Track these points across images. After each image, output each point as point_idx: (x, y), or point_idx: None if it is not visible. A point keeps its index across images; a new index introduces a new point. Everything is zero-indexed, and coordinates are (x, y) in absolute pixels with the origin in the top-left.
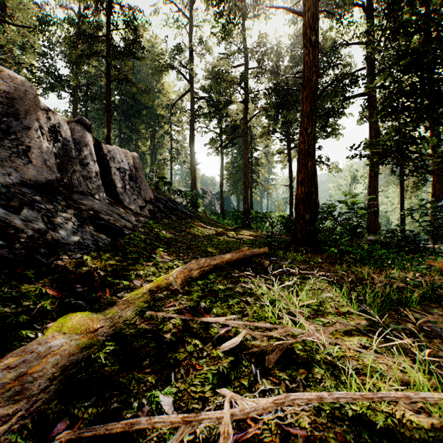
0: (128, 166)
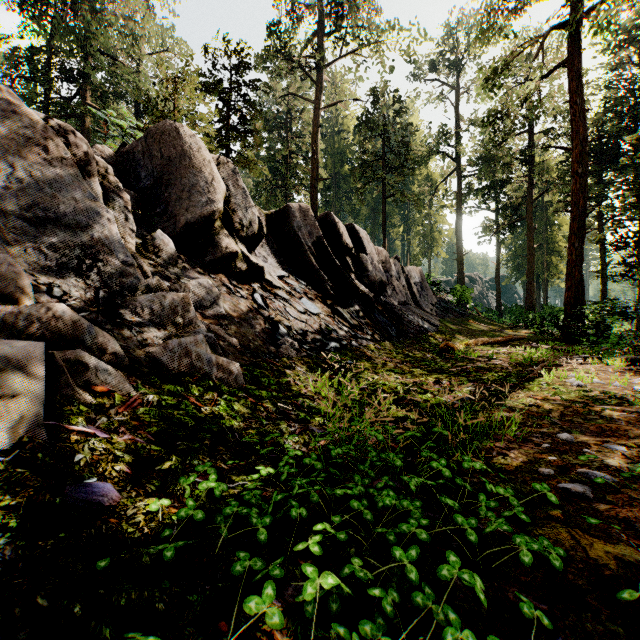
0: (418, 280)
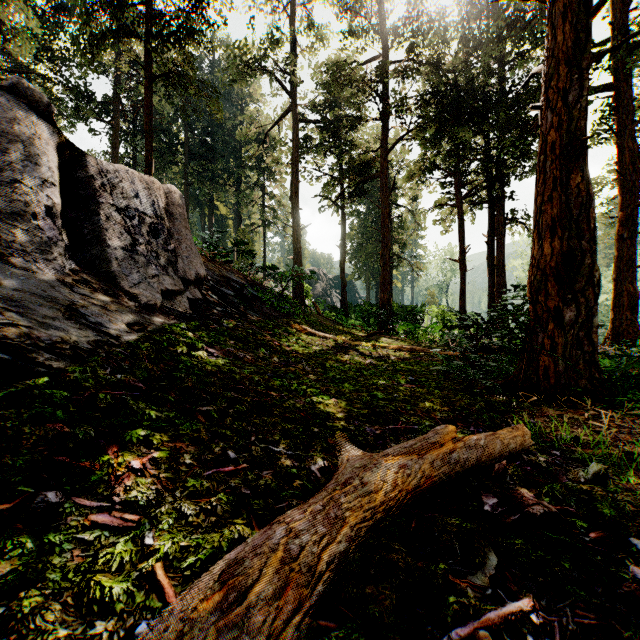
0: (151, 208)
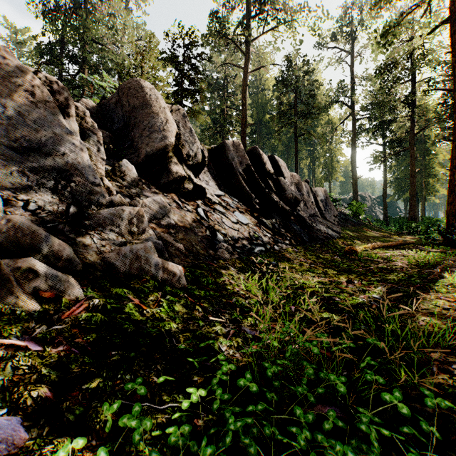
0: (323, 197)
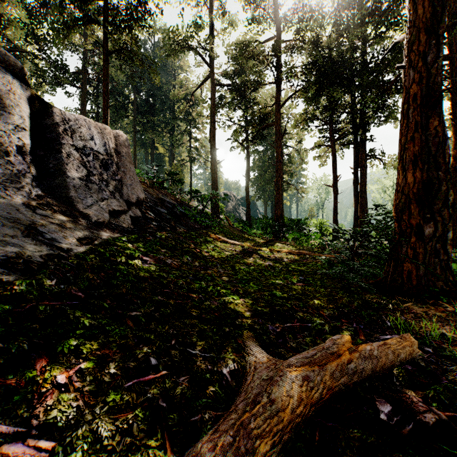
0: (103, 147)
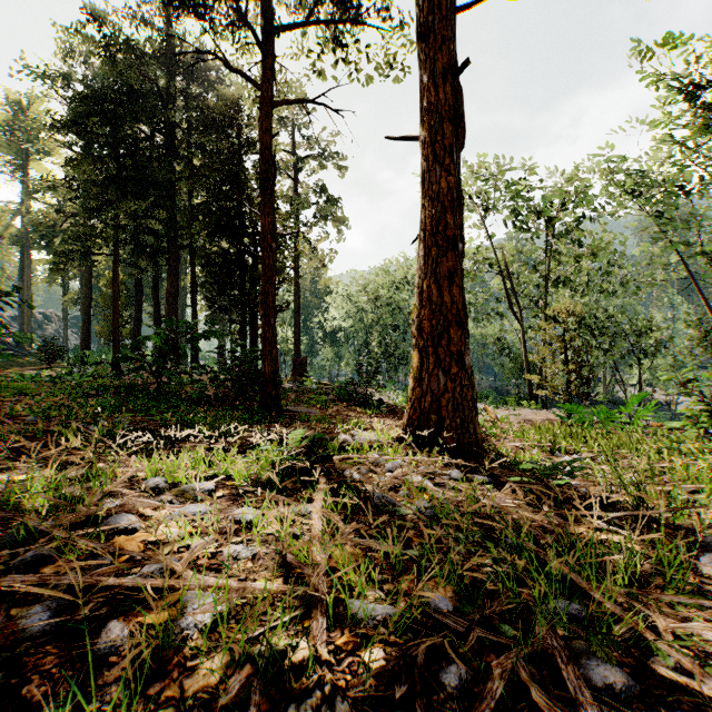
0: None
